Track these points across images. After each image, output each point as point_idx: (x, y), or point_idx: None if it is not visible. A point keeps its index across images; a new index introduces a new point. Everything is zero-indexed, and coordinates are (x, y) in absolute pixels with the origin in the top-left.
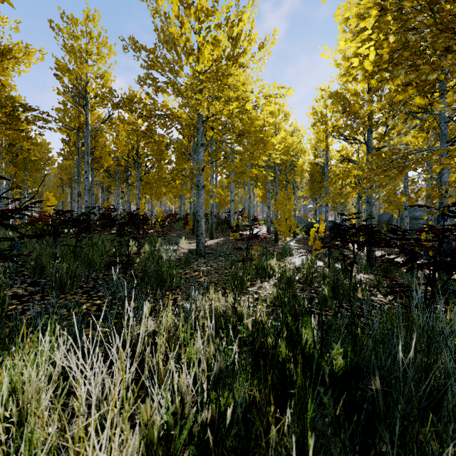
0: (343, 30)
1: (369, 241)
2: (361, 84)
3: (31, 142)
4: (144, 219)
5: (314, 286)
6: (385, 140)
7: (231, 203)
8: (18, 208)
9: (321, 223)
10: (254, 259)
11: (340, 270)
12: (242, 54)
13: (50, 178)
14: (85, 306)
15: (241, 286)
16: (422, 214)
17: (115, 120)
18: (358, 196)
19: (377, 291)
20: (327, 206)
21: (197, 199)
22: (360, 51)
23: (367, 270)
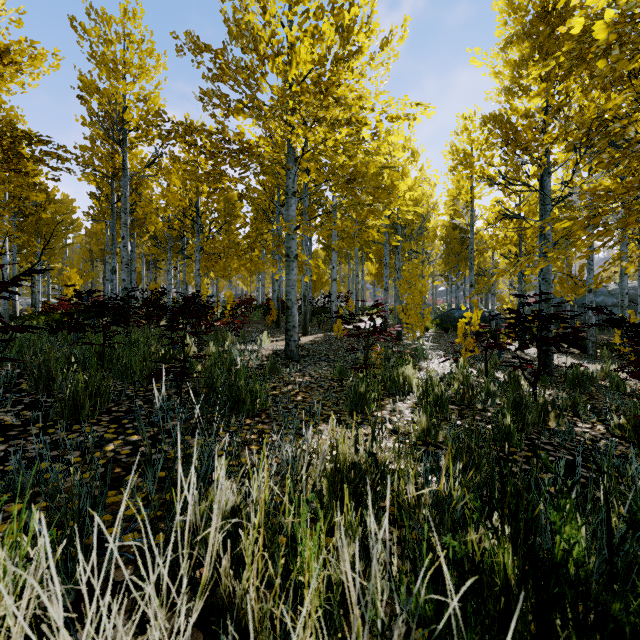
0: (505, 22)
1: (568, 337)
2: (536, 100)
3: (41, 191)
4: (207, 306)
5: (477, 409)
6: (575, 184)
7: (333, 283)
8: (4, 282)
9: (475, 310)
10: (375, 366)
11: (507, 382)
12: (356, 54)
13: (75, 250)
14: (112, 446)
15: (364, 410)
16: (606, 299)
17: (165, 164)
18: (520, 272)
19: (573, 416)
20: (472, 287)
21: (287, 274)
22: (591, 2)
23: (546, 382)
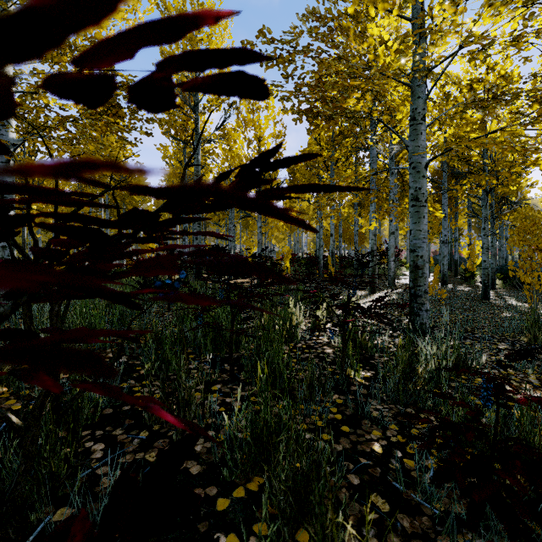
0: None
1: None
2: None
3: (136, 146)
4: (275, 263)
5: None
6: None
7: (390, 237)
8: None
9: None
10: None
11: None
12: None
13: None
14: None
15: None
16: None
17: (228, 129)
18: None
19: None
20: None
21: (415, 224)
22: None
23: None
